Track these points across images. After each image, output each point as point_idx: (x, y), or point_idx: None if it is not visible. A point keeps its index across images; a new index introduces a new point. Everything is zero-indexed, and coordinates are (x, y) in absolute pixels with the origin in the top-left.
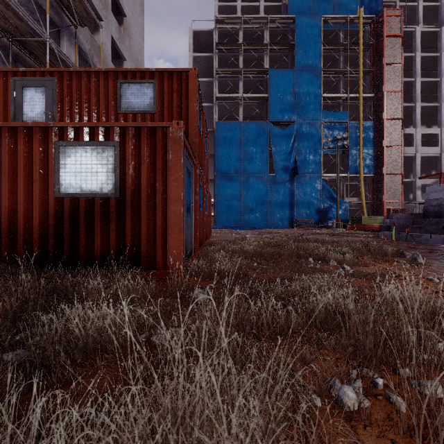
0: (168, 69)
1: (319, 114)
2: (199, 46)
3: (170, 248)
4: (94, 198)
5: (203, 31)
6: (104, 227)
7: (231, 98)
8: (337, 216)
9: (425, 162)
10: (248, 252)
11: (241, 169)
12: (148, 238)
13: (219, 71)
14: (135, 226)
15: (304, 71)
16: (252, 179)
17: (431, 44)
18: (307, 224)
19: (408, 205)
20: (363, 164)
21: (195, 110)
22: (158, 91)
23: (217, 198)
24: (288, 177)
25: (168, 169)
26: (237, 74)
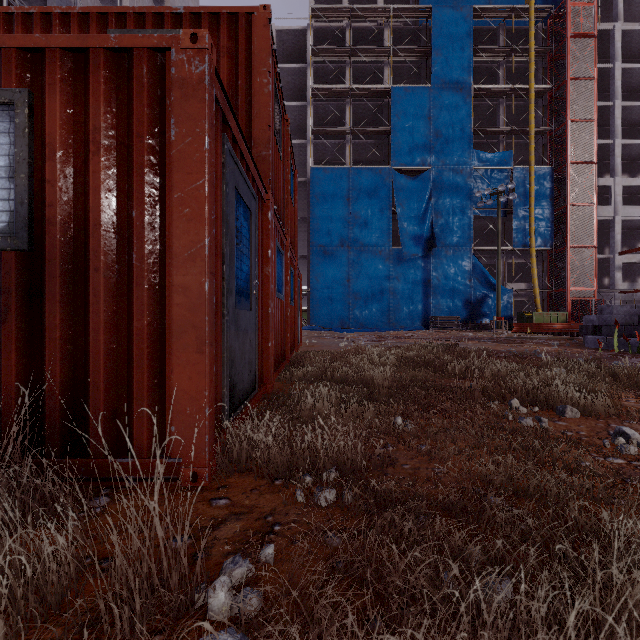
0: (211, 8)
1: (468, 155)
2: (285, 55)
3: (171, 393)
4: None
5: (292, 30)
6: None
7: (334, 131)
8: (498, 310)
9: (627, 230)
10: (373, 383)
11: (349, 240)
12: (110, 367)
13: (316, 90)
14: (75, 332)
15: (446, 91)
16: (367, 254)
17: (636, 51)
18: (450, 323)
19: (604, 295)
20: (535, 232)
21: (265, 92)
22: None
23: (313, 284)
24: (421, 252)
25: (167, 170)
26: (343, 95)
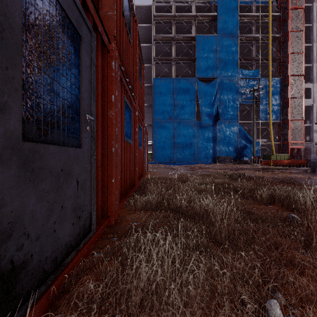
0: None
1: (236, 71)
2: (140, 20)
3: None
4: None
5: (143, 6)
6: None
7: (165, 59)
8: (253, 153)
9: None
10: (205, 214)
11: (173, 116)
12: None
13: (156, 37)
14: None
15: (225, 37)
16: (183, 124)
17: None
18: (227, 160)
19: (307, 145)
20: (271, 112)
21: None
22: None
23: (154, 139)
24: (211, 123)
25: None
26: (170, 40)
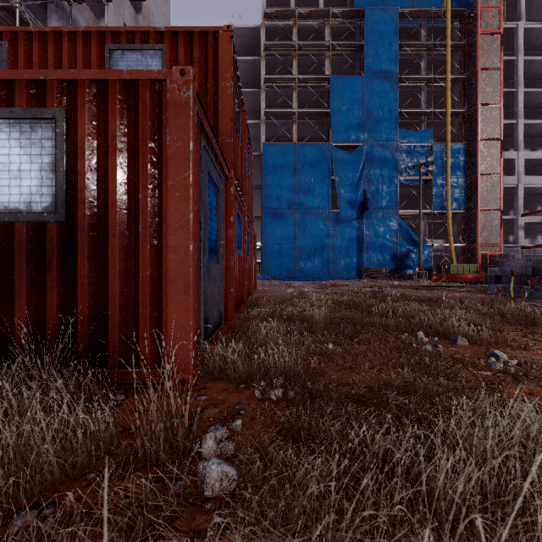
0: (186, 28)
1: (395, 133)
2: (242, 48)
3: (166, 323)
4: (14, 224)
5: (247, 28)
6: (35, 281)
7: (282, 113)
8: (419, 263)
9: (529, 195)
10: (312, 320)
11: (295, 204)
12: (122, 304)
13: (267, 78)
14: (98, 279)
15: (376, 79)
16: (310, 216)
17: (536, 46)
18: (380, 274)
19: (508, 250)
20: (451, 197)
21: (228, 93)
22: (170, 63)
23: (265, 241)
24: (355, 214)
25: (163, 165)
26: (290, 83)
